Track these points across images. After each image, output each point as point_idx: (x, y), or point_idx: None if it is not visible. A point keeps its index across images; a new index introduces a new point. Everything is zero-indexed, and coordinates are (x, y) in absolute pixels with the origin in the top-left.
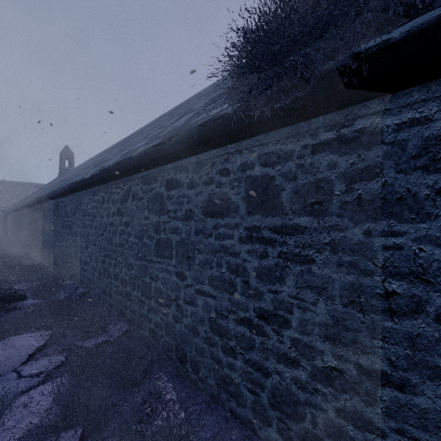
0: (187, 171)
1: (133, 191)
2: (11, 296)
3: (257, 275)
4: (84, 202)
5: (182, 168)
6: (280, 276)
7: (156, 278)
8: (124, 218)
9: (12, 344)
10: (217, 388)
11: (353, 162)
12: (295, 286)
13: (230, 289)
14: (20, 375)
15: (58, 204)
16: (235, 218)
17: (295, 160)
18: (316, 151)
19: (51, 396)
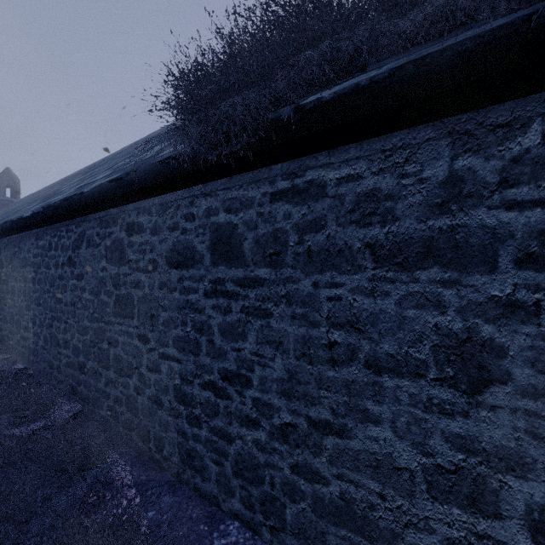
0: (150, 213)
1: (88, 235)
2: None
3: (221, 332)
4: (24, 248)
5: (145, 210)
6: (243, 332)
7: (115, 343)
8: (76, 269)
9: None
10: (182, 466)
11: (304, 213)
12: (256, 342)
13: (195, 350)
14: None
15: None
16: (200, 269)
17: (256, 208)
18: (274, 200)
19: None
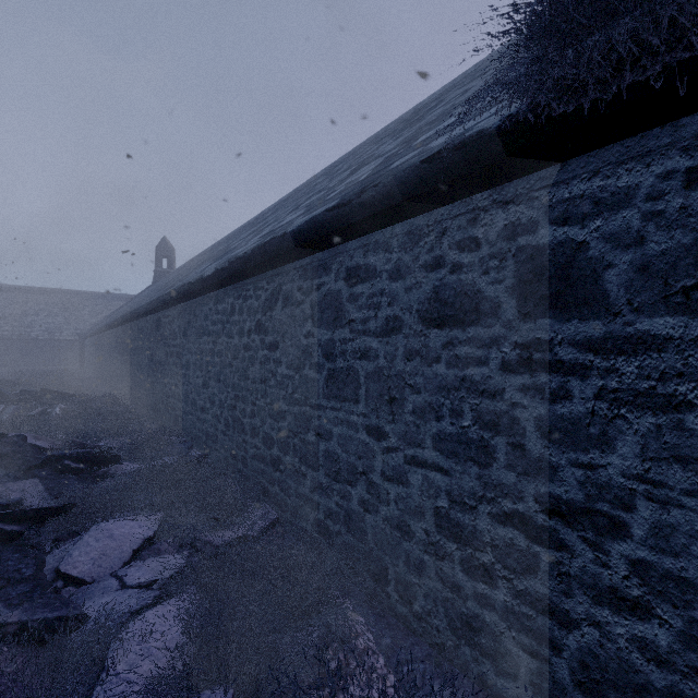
0: (388, 249)
1: (284, 291)
2: (100, 457)
3: (543, 432)
4: (201, 314)
5: (379, 245)
6: (602, 436)
7: (327, 435)
8: (268, 336)
9: (108, 533)
10: (452, 637)
11: None
12: (640, 456)
13: (481, 457)
14: (123, 584)
15: (160, 321)
16: (492, 326)
17: (640, 206)
18: None
19: (177, 626)
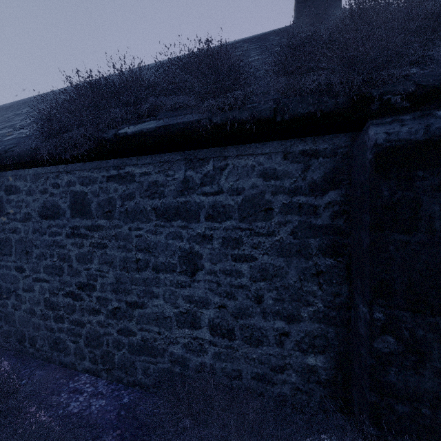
0: (25, 180)
1: None
2: None
3: (77, 259)
4: None
5: (22, 177)
6: (91, 258)
7: None
8: None
9: None
10: (50, 351)
11: (125, 189)
12: (98, 263)
13: (60, 272)
14: None
15: None
16: (63, 220)
17: (98, 184)
18: (109, 181)
19: None
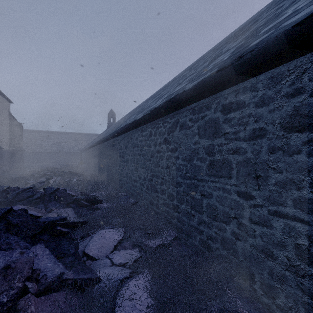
0: (254, 90)
1: (181, 122)
2: (94, 200)
3: None
4: (134, 137)
5: (247, 88)
6: None
7: (208, 195)
8: (171, 145)
9: (103, 236)
10: None
11: None
12: None
13: None
14: (112, 262)
15: (114, 142)
16: None
17: None
18: None
19: (145, 292)
